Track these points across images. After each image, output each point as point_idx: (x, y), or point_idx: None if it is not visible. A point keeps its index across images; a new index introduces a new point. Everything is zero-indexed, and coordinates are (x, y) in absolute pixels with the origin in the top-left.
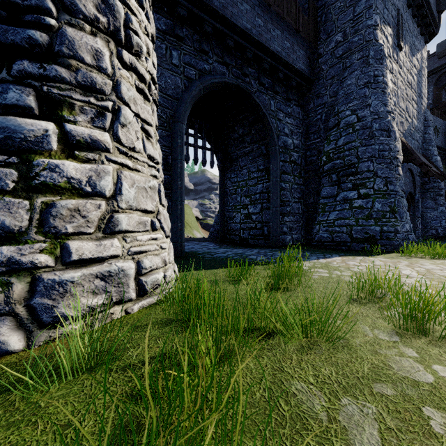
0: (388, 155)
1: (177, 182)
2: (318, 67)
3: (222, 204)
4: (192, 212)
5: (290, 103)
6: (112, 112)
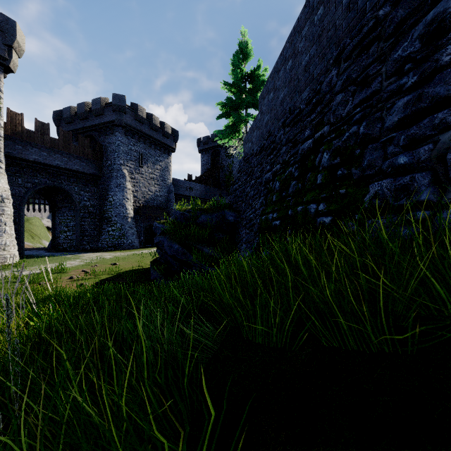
0: (123, 215)
1: (21, 229)
2: (103, 171)
3: (54, 229)
4: (43, 222)
5: (89, 186)
6: (4, 228)
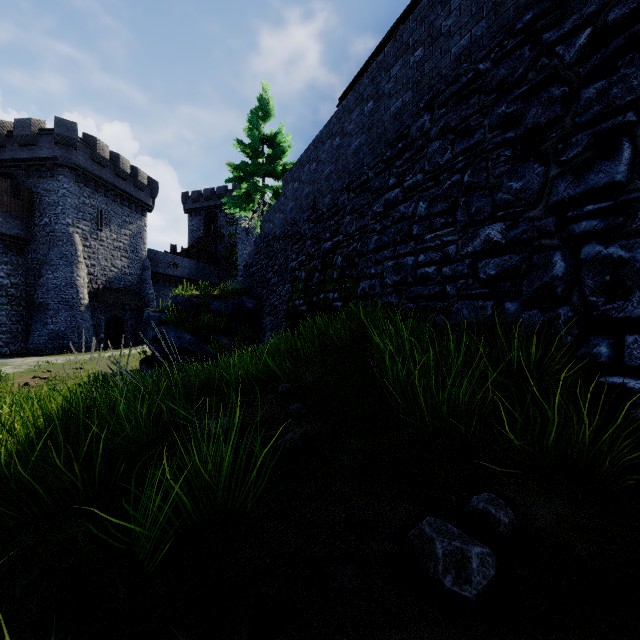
0: (72, 301)
1: None
2: (35, 232)
3: None
4: None
5: (8, 254)
6: None
